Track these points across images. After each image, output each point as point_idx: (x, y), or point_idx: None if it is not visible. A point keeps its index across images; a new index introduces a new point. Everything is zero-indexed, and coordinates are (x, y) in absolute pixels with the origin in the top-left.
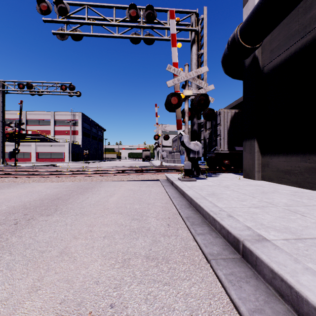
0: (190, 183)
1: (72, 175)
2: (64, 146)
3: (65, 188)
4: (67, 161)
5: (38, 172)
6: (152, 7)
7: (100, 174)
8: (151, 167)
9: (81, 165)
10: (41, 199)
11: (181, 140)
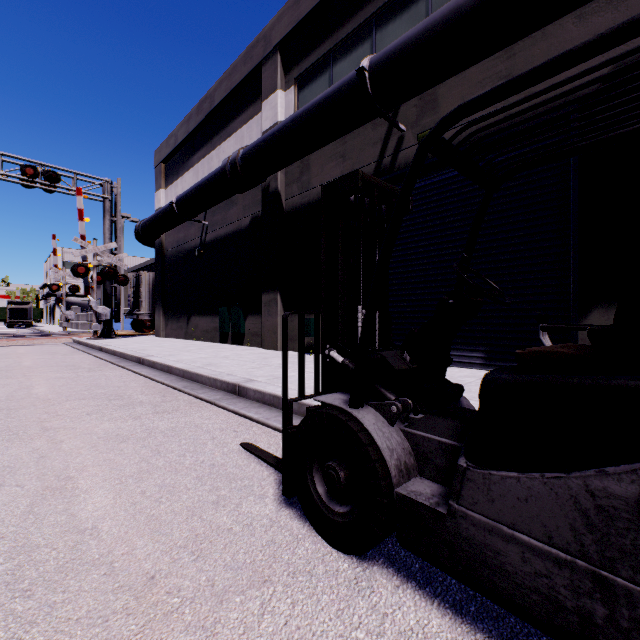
0: (98, 340)
1: None
2: None
3: None
4: None
5: None
6: (56, 173)
7: None
8: (47, 333)
9: None
10: None
11: (90, 304)
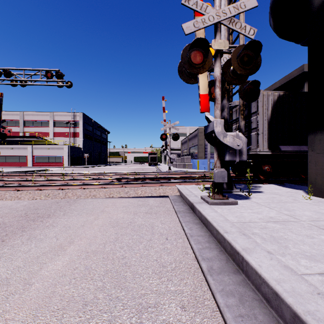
0: (231, 211)
1: (39, 187)
2: (63, 149)
3: None
4: (66, 166)
5: (2, 181)
6: None
7: (81, 186)
8: (157, 174)
9: (78, 170)
10: None
11: (209, 130)
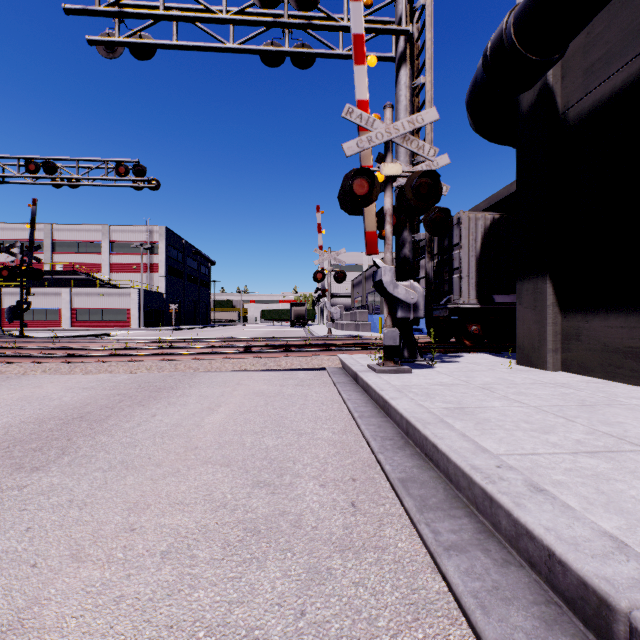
0: (399, 378)
1: (133, 357)
2: (130, 297)
3: (109, 389)
4: (136, 327)
5: (62, 351)
6: None
7: (195, 356)
8: (307, 340)
9: (162, 334)
10: (40, 418)
11: (377, 279)
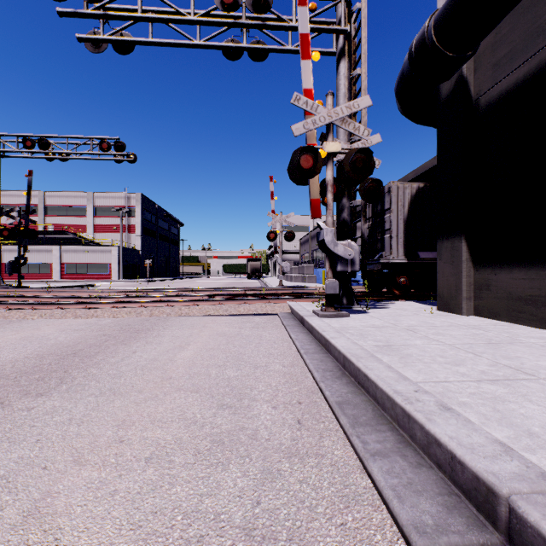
0: (338, 321)
1: (115, 304)
2: (111, 253)
3: (96, 330)
4: (116, 279)
5: (54, 299)
6: None
7: (167, 303)
8: (262, 290)
9: (138, 285)
10: (40, 354)
11: (320, 238)
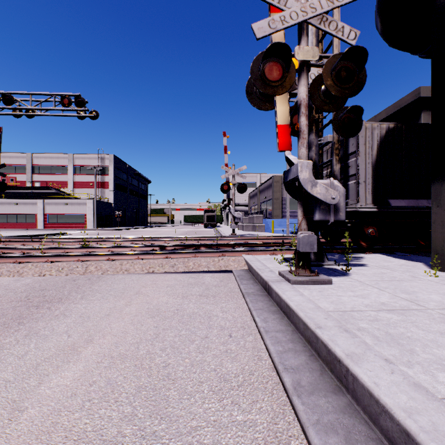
0: (323, 294)
1: (50, 257)
2: (87, 205)
3: None
4: (91, 228)
5: None
6: None
7: (109, 256)
8: (215, 239)
9: (107, 233)
10: None
11: (290, 177)
